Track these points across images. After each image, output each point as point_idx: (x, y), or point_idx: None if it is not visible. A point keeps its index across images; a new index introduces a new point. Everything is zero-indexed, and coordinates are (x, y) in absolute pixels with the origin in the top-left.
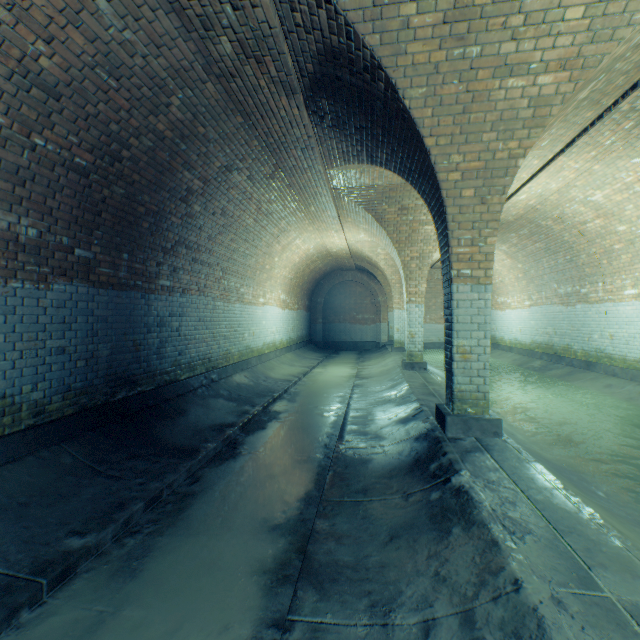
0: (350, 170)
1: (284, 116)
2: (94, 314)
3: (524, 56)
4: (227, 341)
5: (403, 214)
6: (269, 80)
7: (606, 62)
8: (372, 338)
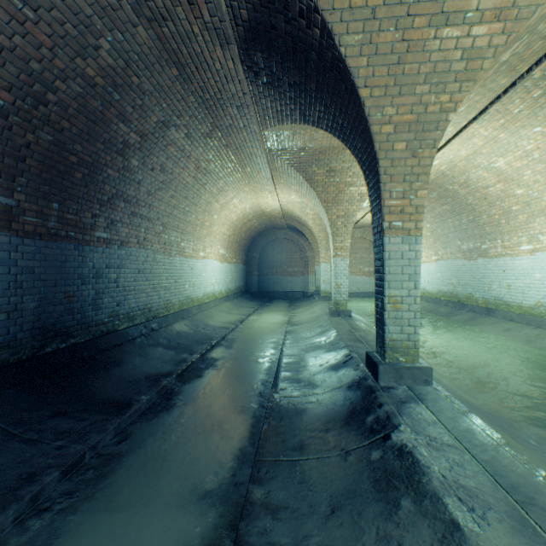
0: (283, 131)
1: (219, 69)
2: (18, 265)
3: (461, 3)
4: (168, 292)
5: (331, 176)
6: (202, 26)
7: (535, 18)
8: (301, 288)
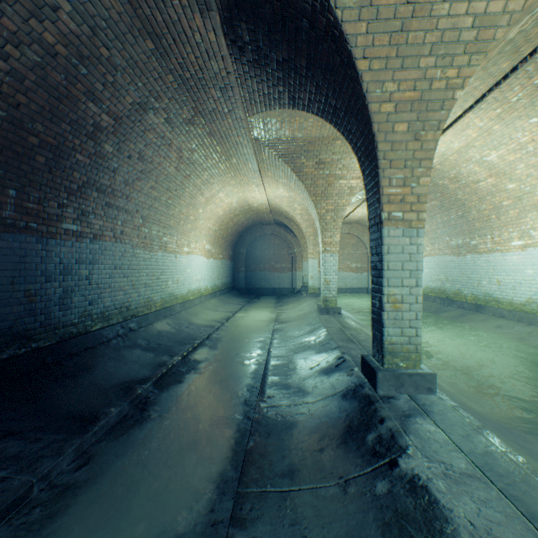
0: (271, 119)
1: (199, 42)
2: None
3: None
4: (148, 289)
5: (320, 168)
6: None
7: None
8: (289, 284)
